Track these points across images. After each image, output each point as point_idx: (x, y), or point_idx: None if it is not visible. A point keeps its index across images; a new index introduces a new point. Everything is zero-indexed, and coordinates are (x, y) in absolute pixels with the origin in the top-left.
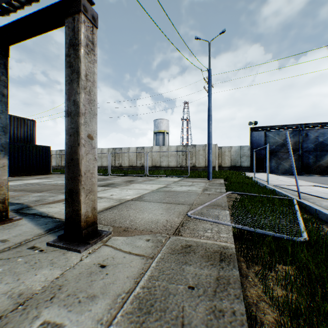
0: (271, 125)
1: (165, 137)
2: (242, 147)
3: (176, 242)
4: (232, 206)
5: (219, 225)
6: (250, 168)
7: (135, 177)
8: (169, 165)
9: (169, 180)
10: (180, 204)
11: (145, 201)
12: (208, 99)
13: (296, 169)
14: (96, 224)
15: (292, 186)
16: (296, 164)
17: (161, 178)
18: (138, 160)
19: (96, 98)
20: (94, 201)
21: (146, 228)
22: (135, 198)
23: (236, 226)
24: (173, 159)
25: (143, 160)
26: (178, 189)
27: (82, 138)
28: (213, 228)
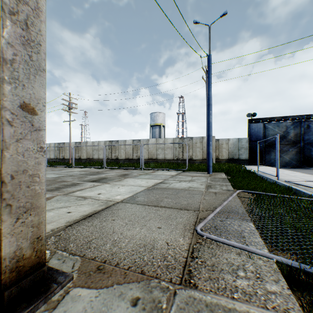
0: (270, 117)
1: (161, 130)
2: (240, 139)
3: (189, 311)
4: (249, 211)
5: (253, 258)
6: (249, 161)
7: (130, 170)
8: (165, 157)
9: (166, 173)
10: (183, 209)
11: (138, 204)
12: (208, 87)
13: (298, 162)
14: (44, 265)
15: (307, 182)
16: (298, 157)
17: (157, 171)
18: (134, 153)
19: (43, 40)
20: (38, 225)
21: (134, 262)
22: (126, 198)
23: (283, 260)
24: (169, 151)
25: (139, 153)
26: (177, 186)
27: (4, 107)
28: (245, 265)
